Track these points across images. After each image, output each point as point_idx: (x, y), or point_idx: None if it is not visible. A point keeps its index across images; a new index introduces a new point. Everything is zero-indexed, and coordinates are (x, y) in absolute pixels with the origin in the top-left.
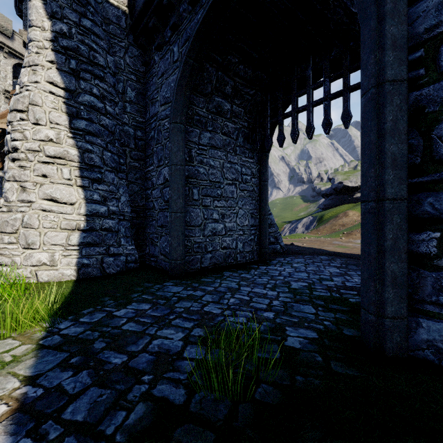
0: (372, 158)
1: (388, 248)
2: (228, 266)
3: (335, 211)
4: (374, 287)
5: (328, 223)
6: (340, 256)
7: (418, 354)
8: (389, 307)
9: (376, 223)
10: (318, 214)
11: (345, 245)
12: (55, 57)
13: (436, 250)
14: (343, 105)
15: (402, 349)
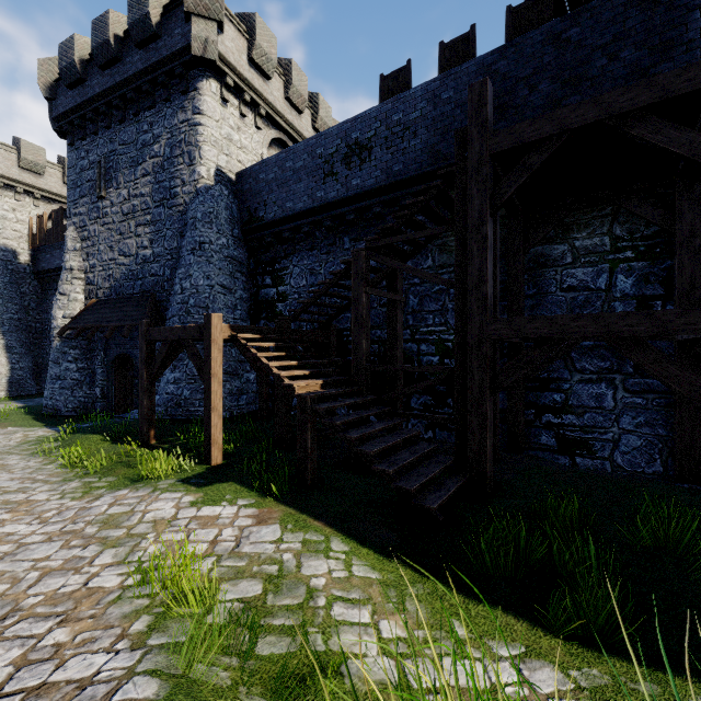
0: None
1: None
2: None
3: None
4: None
5: None
6: None
7: None
8: None
9: None
10: None
11: None
12: None
13: None
14: None
15: None
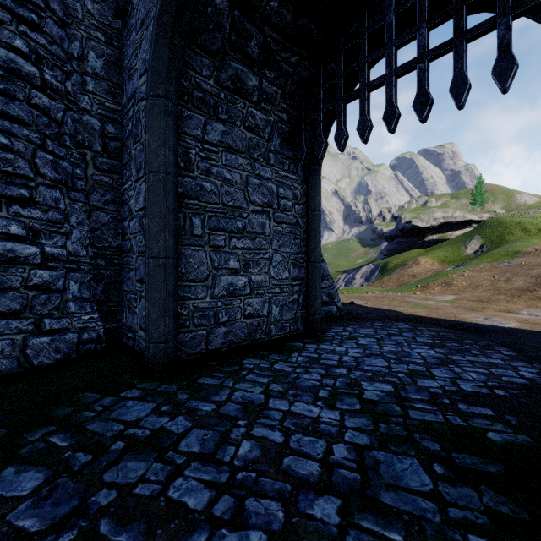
0: None
1: None
2: (256, 344)
3: (402, 258)
4: None
5: (394, 273)
6: (425, 323)
7: None
8: None
9: None
10: (380, 262)
11: (424, 303)
12: None
13: None
14: (455, 65)
15: None
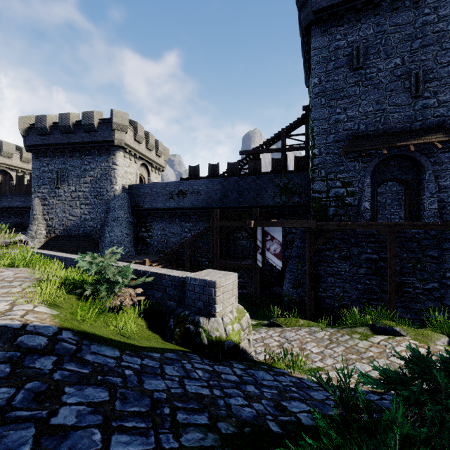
0: None
1: None
2: None
3: None
4: None
5: None
6: None
7: None
8: None
9: None
10: None
11: None
12: None
13: None
14: None
15: None
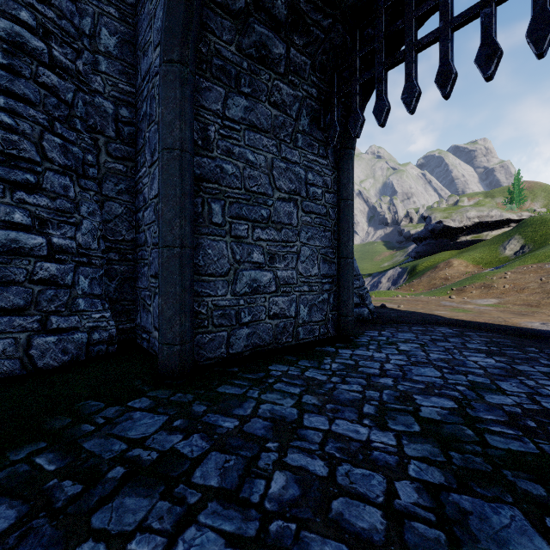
0: None
1: None
2: (282, 348)
3: (432, 260)
4: None
5: (424, 276)
6: (471, 327)
7: None
8: None
9: None
10: (408, 265)
11: (463, 307)
12: None
13: None
14: (534, 3)
15: None
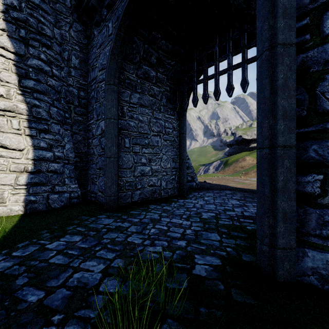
0: (266, 111)
1: (280, 189)
2: (154, 200)
3: (236, 157)
4: (268, 222)
5: (231, 165)
6: (240, 191)
7: (304, 279)
8: (280, 240)
9: (269, 167)
10: (224, 159)
11: (244, 182)
12: (5, 25)
13: (319, 191)
14: (242, 74)
15: (291, 276)
